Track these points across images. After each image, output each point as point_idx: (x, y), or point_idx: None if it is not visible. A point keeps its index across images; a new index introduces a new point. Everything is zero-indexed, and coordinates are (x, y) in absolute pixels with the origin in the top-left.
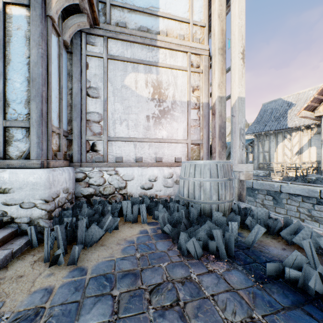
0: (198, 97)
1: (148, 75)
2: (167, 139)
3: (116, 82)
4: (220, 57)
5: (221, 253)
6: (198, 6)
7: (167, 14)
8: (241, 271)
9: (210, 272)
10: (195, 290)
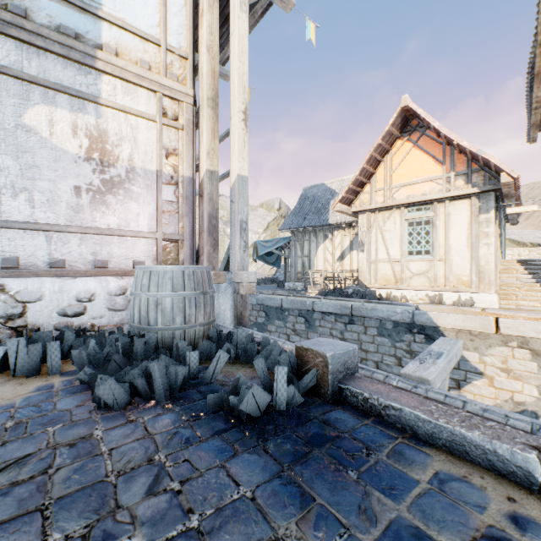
0: (176, 167)
1: (79, 115)
2: (118, 229)
3: (2, 116)
4: (210, 111)
5: (159, 395)
6: (176, 24)
7: (118, 20)
8: (177, 413)
9: (129, 423)
10: (88, 449)
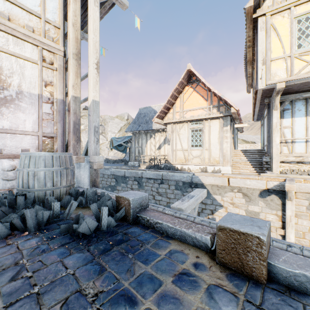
0: (52, 92)
1: None
2: (10, 129)
3: None
4: (75, 61)
5: (30, 228)
6: (52, 6)
7: None
8: (41, 237)
9: (7, 245)
10: None
